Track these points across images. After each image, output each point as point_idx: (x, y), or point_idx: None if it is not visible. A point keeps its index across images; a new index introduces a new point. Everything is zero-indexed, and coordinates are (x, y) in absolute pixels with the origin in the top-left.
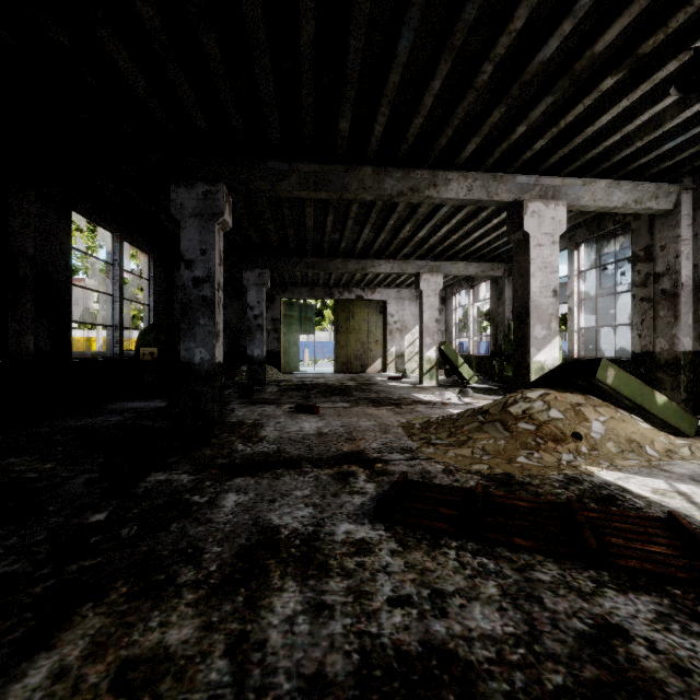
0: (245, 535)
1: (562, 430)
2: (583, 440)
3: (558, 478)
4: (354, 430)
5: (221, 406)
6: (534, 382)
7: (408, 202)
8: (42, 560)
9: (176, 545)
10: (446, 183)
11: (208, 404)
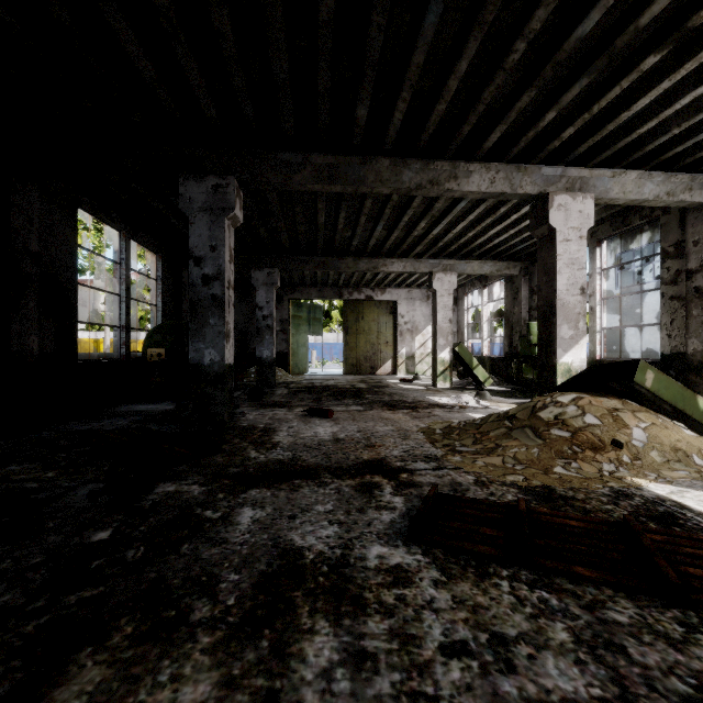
0: (265, 559)
1: (600, 437)
2: (624, 448)
3: (604, 492)
4: (372, 435)
5: (231, 409)
6: (561, 385)
7: (424, 198)
8: (36, 589)
9: (188, 571)
10: (468, 175)
11: (218, 407)
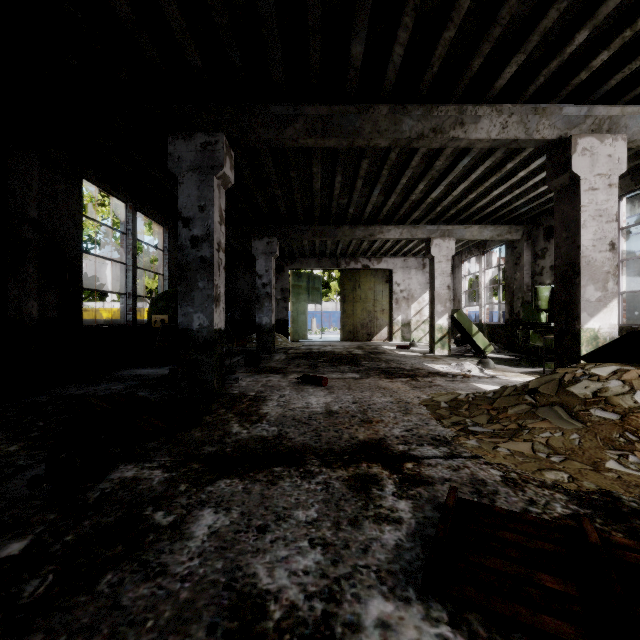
0: (208, 615)
1: None
2: None
3: None
4: (369, 408)
5: (222, 376)
6: (589, 354)
7: (423, 156)
8: None
9: (90, 634)
10: (476, 120)
11: (207, 374)
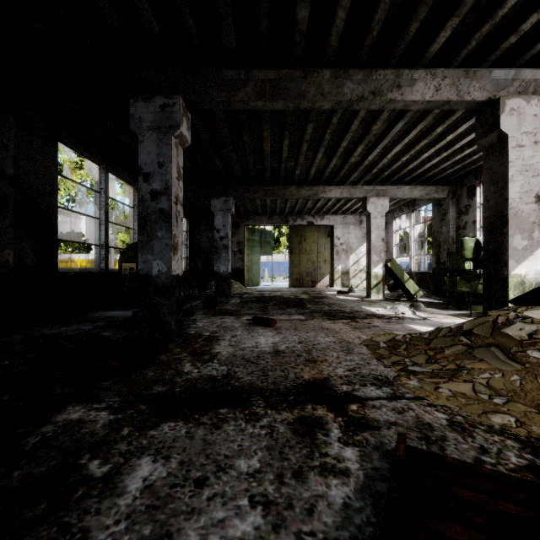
0: None
1: None
2: None
3: None
4: (313, 348)
5: (180, 318)
6: (518, 298)
7: (362, 121)
8: None
9: None
10: (411, 83)
11: (165, 316)
